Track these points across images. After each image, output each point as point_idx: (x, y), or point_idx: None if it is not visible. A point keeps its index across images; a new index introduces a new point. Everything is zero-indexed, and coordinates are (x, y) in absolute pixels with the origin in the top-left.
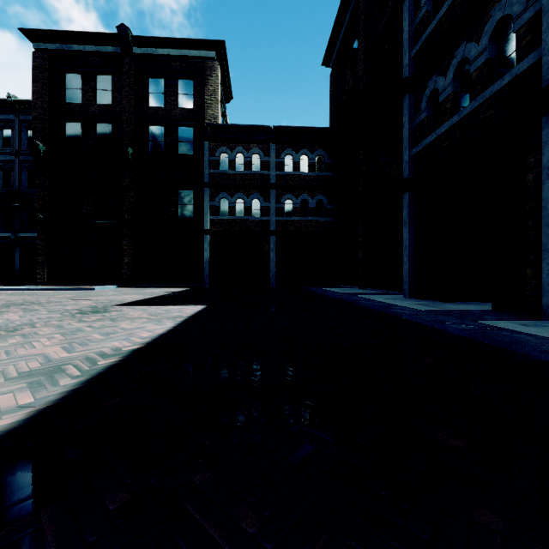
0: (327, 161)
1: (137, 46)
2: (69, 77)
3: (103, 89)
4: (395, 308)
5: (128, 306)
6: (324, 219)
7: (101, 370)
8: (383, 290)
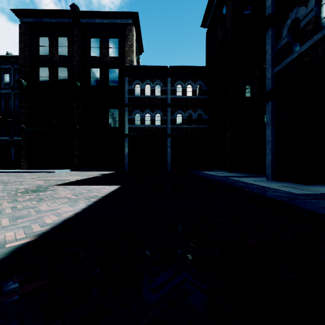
0: (204, 88)
1: (83, 18)
2: (41, 39)
3: (62, 46)
4: (270, 190)
5: (64, 186)
6: (202, 126)
7: None
8: (246, 173)
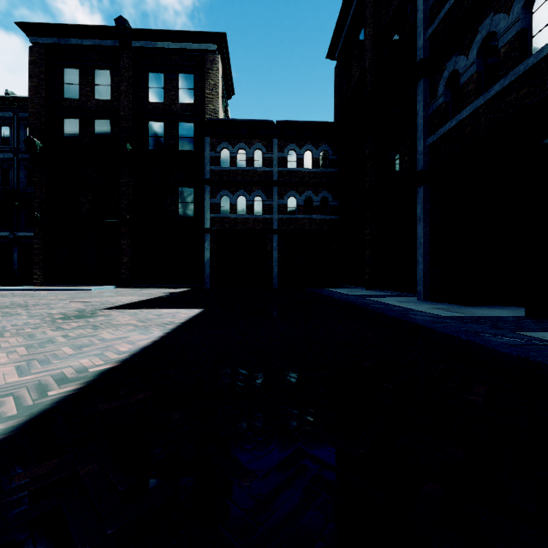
0: (332, 157)
1: (136, 40)
2: (66, 72)
3: (101, 84)
4: (413, 313)
5: (118, 310)
6: (329, 217)
7: (48, 405)
8: (392, 291)
